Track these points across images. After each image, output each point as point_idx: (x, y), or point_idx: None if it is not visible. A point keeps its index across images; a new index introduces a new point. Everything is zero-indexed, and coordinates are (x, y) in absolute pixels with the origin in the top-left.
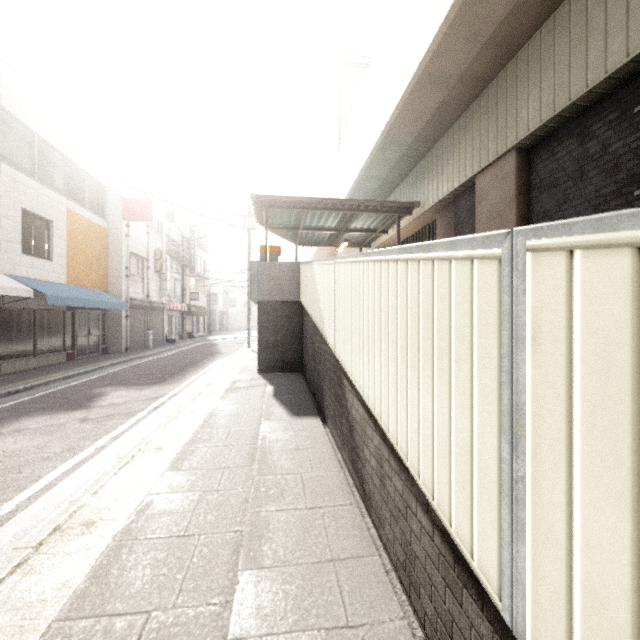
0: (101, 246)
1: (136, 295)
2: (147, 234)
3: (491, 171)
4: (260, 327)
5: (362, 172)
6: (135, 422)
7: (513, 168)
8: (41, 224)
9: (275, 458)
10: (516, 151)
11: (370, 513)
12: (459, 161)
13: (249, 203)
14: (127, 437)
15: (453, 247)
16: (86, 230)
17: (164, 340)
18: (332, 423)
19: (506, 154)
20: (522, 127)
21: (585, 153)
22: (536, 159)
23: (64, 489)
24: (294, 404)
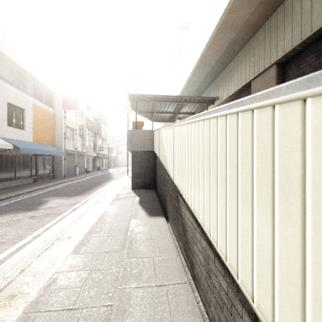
0: (51, 122)
1: (69, 148)
2: (75, 116)
3: (261, 77)
4: (132, 165)
5: (187, 82)
6: (60, 219)
7: (274, 75)
8: (19, 111)
9: (137, 245)
10: (276, 65)
11: (198, 290)
12: (241, 73)
13: (128, 100)
14: (53, 229)
15: (310, 84)
16: (43, 114)
17: (84, 171)
18: (172, 222)
19: (270, 67)
20: (280, 51)
21: (320, 63)
22: (288, 69)
23: (7, 266)
24: (150, 208)
